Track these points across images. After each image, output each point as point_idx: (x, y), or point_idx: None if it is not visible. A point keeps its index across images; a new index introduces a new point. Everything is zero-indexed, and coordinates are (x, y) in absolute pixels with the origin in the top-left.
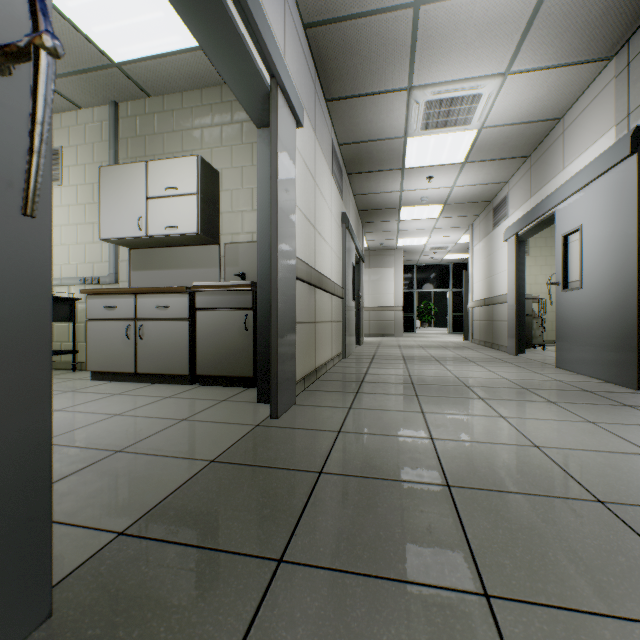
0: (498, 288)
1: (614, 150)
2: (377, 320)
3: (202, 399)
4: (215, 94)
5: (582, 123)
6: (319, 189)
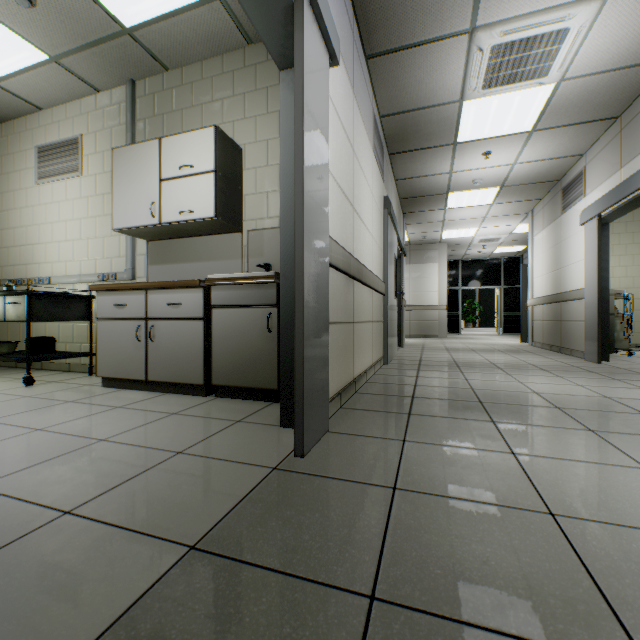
0: (570, 282)
1: None
2: (418, 320)
3: (213, 418)
4: (237, 59)
5: None
6: (358, 162)
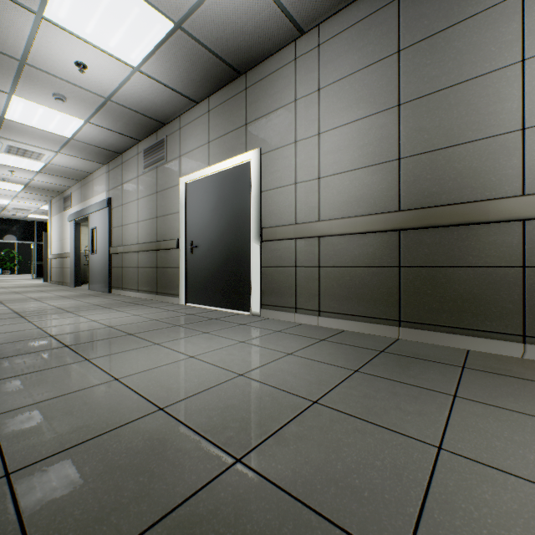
0: (67, 248)
1: (104, 203)
2: None
3: None
4: None
5: (99, 182)
6: None
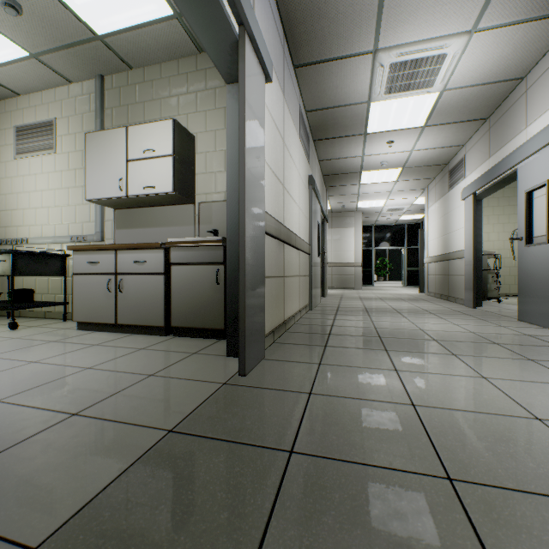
0: (454, 245)
1: None
2: (339, 274)
3: (174, 351)
4: (190, 63)
5: (548, 79)
6: (288, 150)
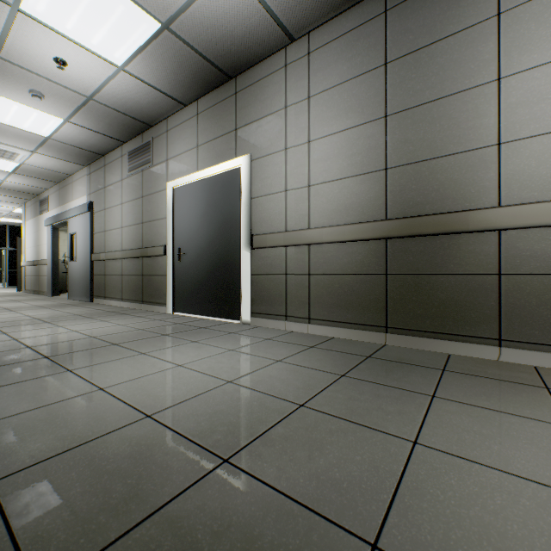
0: (44, 254)
1: (85, 207)
2: None
3: None
4: None
5: (79, 184)
6: None
